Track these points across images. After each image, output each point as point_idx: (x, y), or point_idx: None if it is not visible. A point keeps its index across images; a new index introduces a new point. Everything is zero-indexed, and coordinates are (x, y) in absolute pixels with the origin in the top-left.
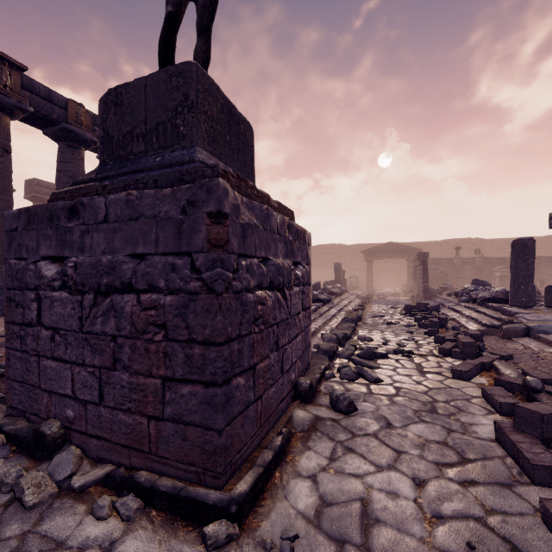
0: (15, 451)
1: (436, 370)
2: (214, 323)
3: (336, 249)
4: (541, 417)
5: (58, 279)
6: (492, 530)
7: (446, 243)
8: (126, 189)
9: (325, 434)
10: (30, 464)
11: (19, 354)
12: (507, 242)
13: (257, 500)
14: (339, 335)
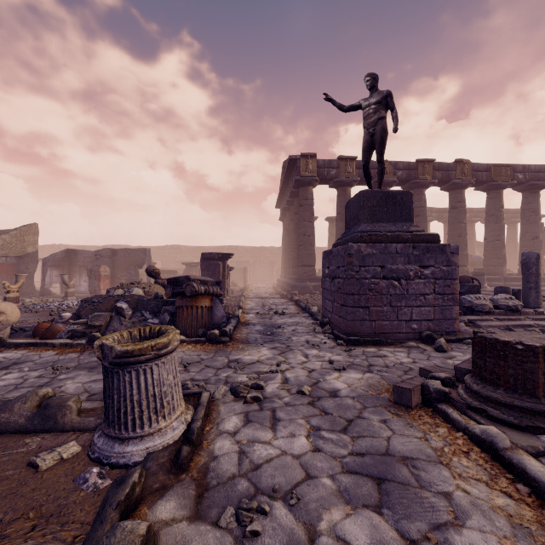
0: (319, 325)
1: None
2: (347, 288)
3: None
4: None
5: (328, 274)
6: (409, 370)
7: None
8: (343, 243)
9: (409, 349)
10: (321, 328)
11: (323, 298)
12: None
13: (357, 345)
14: None
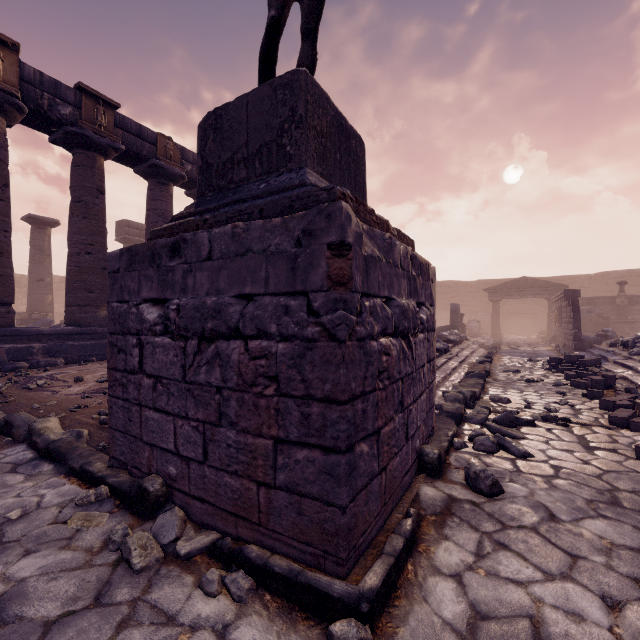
0: (119, 506)
1: (610, 446)
2: (336, 376)
3: (451, 287)
4: None
5: (159, 324)
6: None
7: (603, 277)
8: (228, 222)
9: (465, 520)
10: (134, 522)
11: (121, 403)
12: None
13: (389, 598)
14: (465, 393)
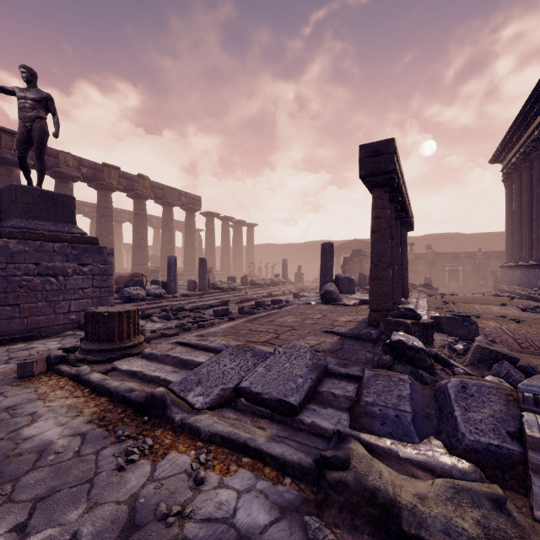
0: None
1: None
2: None
3: None
4: None
5: None
6: None
7: (425, 238)
8: None
9: (65, 337)
10: None
11: None
12: (485, 237)
13: (2, 345)
14: (174, 307)
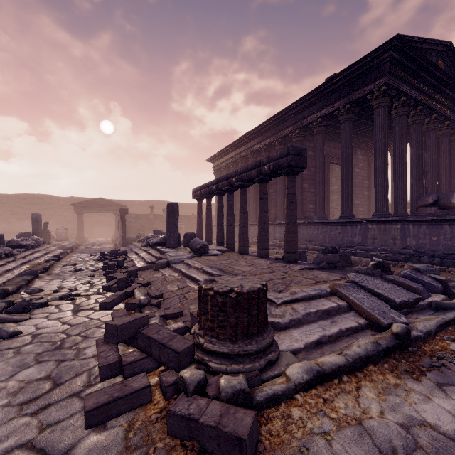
0: None
1: (91, 306)
2: None
3: (45, 200)
4: (117, 328)
5: None
6: (32, 448)
7: (147, 203)
8: None
9: None
10: None
11: None
12: (183, 206)
13: None
14: None
